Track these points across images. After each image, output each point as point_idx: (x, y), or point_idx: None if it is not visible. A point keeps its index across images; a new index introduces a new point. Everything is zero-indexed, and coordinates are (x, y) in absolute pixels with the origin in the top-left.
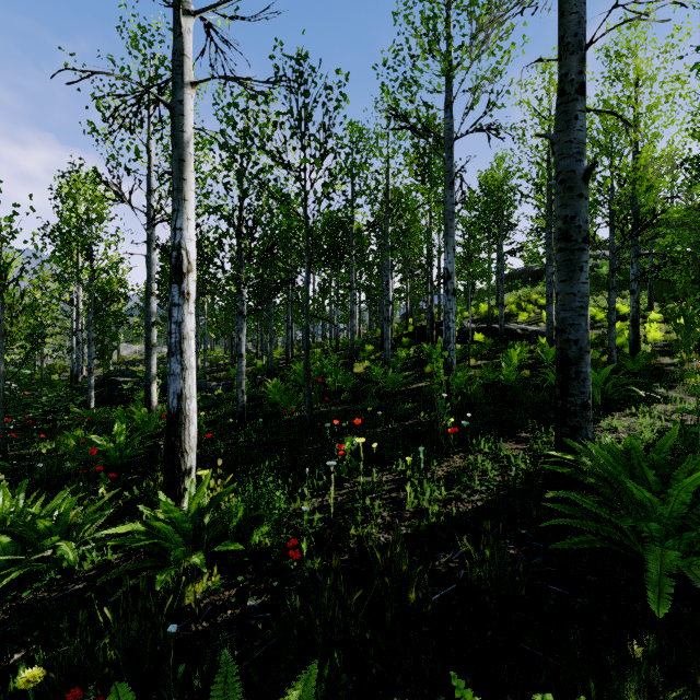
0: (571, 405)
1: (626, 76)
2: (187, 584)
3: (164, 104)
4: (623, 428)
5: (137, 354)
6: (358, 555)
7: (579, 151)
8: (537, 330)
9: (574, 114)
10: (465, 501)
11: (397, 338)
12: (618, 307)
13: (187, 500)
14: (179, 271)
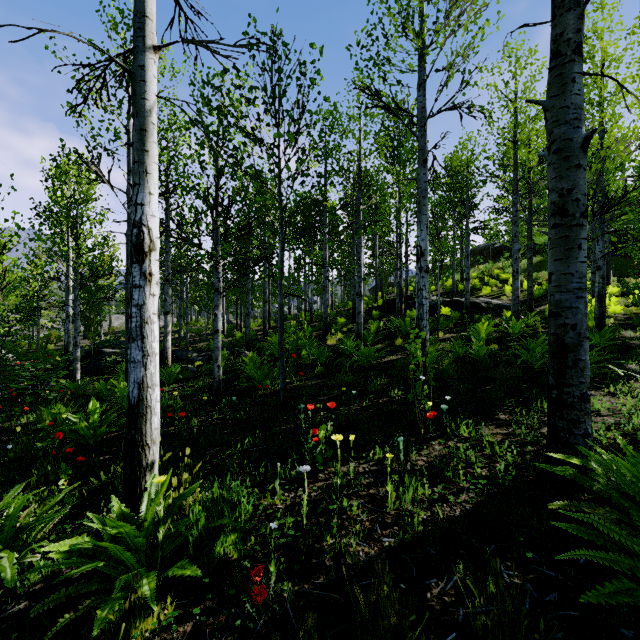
0: (568, 396)
1: (592, 57)
2: (133, 621)
3: (124, 69)
4: (606, 410)
5: None
6: (335, 577)
7: (576, 117)
8: (501, 304)
9: (571, 76)
10: (451, 502)
11: (367, 311)
12: None
13: (145, 502)
14: (140, 250)
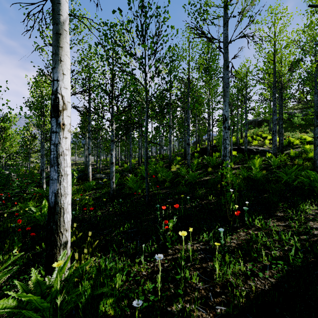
0: None
1: None
2: None
3: None
4: None
5: (72, 161)
6: None
7: None
8: (264, 149)
9: None
10: (260, 277)
11: (192, 153)
12: (305, 138)
13: (56, 271)
14: (57, 109)
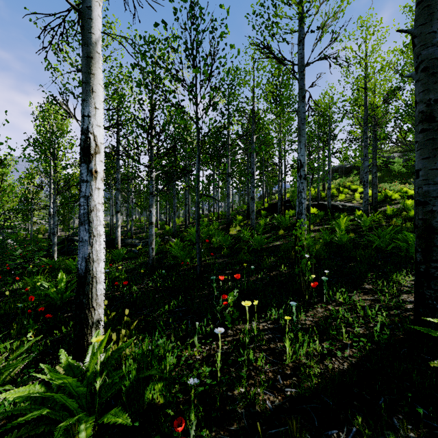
0: (435, 270)
1: None
2: None
3: (74, 8)
4: None
5: None
6: (246, 424)
7: None
8: (353, 206)
9: (437, 6)
10: (339, 356)
11: (257, 211)
12: (407, 190)
13: (90, 354)
14: (87, 152)
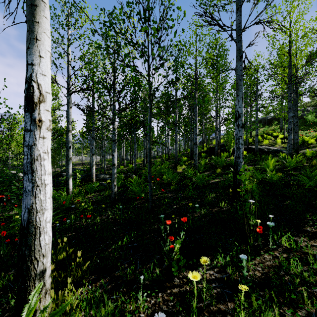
0: None
1: None
2: None
3: None
4: None
5: (79, 161)
6: None
7: None
8: (276, 149)
9: None
10: None
11: (198, 153)
12: None
13: None
14: (31, 101)
